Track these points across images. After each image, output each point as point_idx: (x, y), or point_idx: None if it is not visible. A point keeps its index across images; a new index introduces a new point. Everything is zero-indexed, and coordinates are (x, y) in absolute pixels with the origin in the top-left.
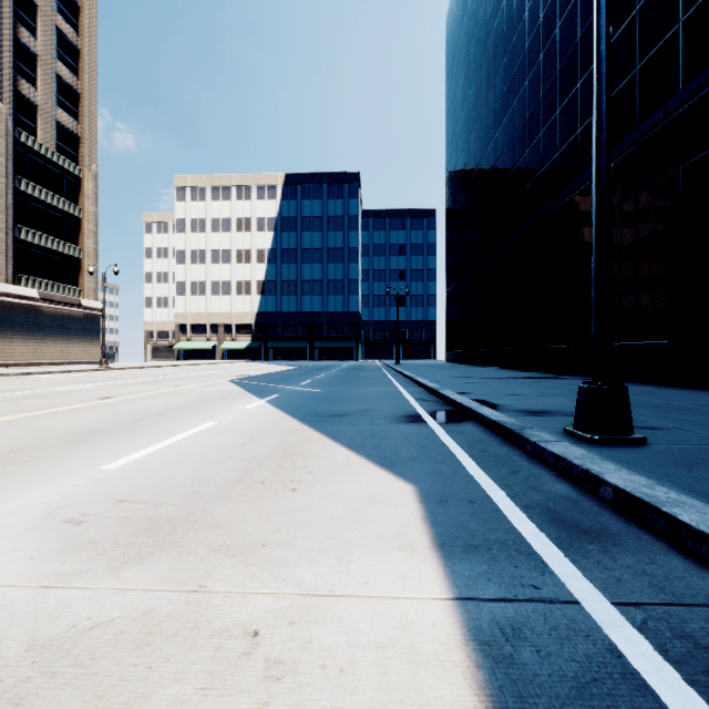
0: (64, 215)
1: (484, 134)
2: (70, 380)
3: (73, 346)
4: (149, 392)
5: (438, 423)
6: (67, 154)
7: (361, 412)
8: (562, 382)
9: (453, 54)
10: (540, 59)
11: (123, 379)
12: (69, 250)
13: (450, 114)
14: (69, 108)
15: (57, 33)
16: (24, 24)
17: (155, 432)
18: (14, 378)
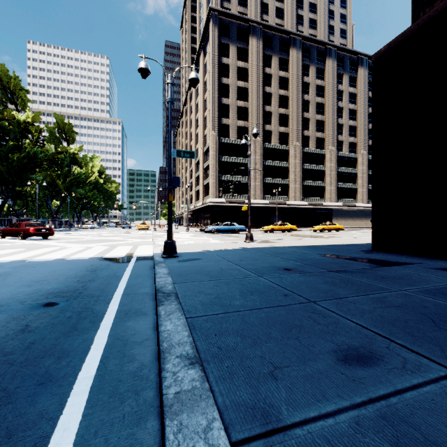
0: None
1: None
2: None
3: None
4: None
5: None
6: None
7: None
8: None
9: None
10: None
11: None
12: None
13: None
14: None
15: None
16: (369, 122)
17: None
18: None
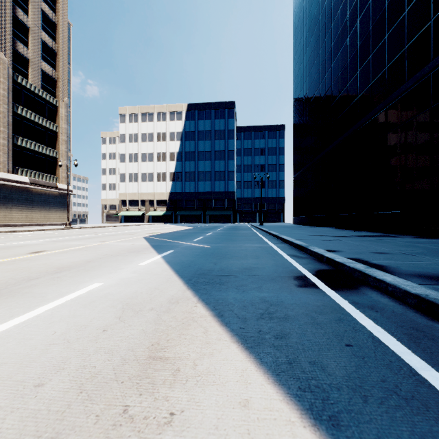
0: (47, 130)
1: (323, 66)
2: (34, 236)
3: (52, 213)
4: (76, 247)
5: (333, 290)
6: (48, 91)
7: (246, 271)
8: (402, 240)
9: (299, 17)
10: (370, 1)
11: (71, 235)
12: (49, 152)
13: (296, 58)
14: (49, 61)
15: (41, 13)
16: (20, 7)
17: (23, 300)
18: (1, 234)
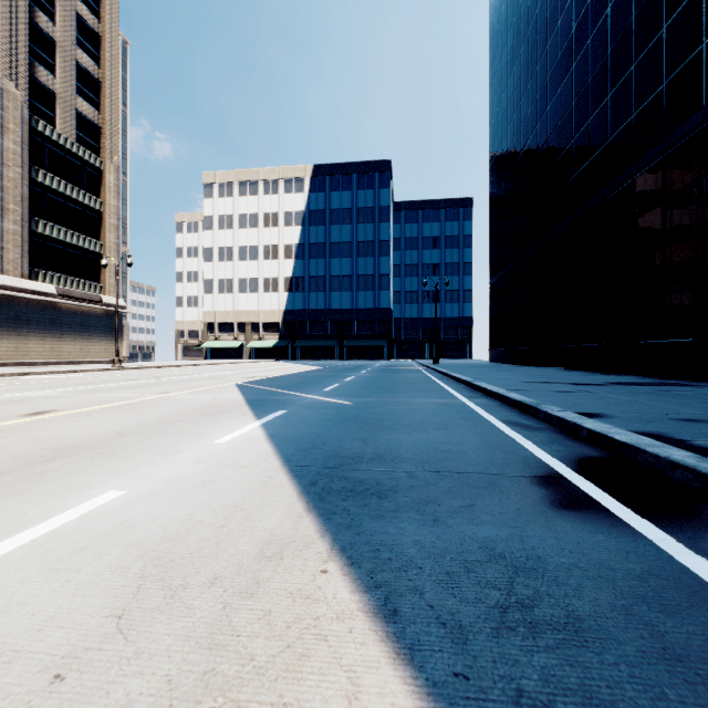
0: (85, 208)
1: (542, 92)
2: (54, 382)
3: (93, 344)
4: (112, 403)
5: (645, 518)
6: (87, 145)
7: (429, 461)
8: None
9: (499, 15)
10: None
11: (116, 381)
12: (89, 245)
13: (494, 83)
14: (90, 97)
15: (77, 19)
16: (42, 9)
17: None
18: (2, 379)
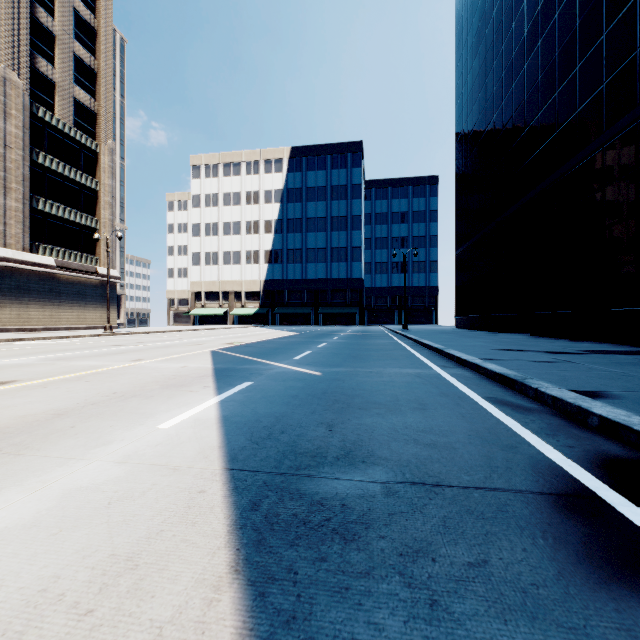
0: (82, 187)
1: (508, 70)
2: (40, 348)
3: (89, 311)
4: (78, 372)
5: None
6: (84, 130)
7: (410, 463)
8: None
9: (464, 1)
10: None
11: (98, 347)
12: (86, 221)
13: (460, 66)
14: (86, 86)
15: (74, 15)
16: (43, 5)
17: None
18: None
